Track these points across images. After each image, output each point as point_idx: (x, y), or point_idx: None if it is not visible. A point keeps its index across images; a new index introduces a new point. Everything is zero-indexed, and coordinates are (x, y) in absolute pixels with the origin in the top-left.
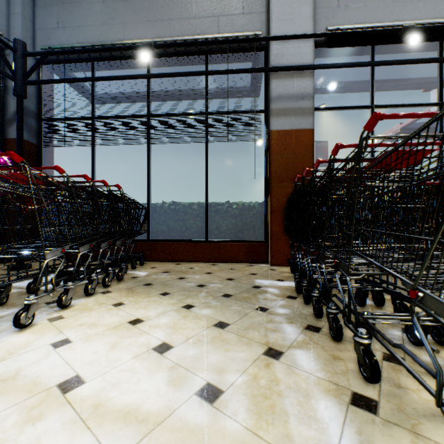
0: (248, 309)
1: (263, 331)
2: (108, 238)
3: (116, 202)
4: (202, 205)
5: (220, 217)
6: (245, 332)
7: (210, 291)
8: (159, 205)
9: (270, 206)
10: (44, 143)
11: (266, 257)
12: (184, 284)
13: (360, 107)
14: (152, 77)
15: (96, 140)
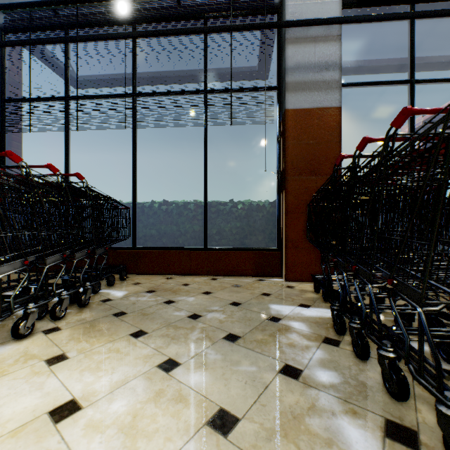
0: (267, 371)
1: (306, 447)
2: (67, 248)
3: (77, 199)
4: (200, 204)
5: (223, 219)
6: (271, 449)
7: (207, 327)
8: (148, 204)
9: (285, 205)
10: (5, 128)
11: (280, 268)
12: (170, 314)
13: (397, 81)
14: (133, 36)
15: (67, 124)
